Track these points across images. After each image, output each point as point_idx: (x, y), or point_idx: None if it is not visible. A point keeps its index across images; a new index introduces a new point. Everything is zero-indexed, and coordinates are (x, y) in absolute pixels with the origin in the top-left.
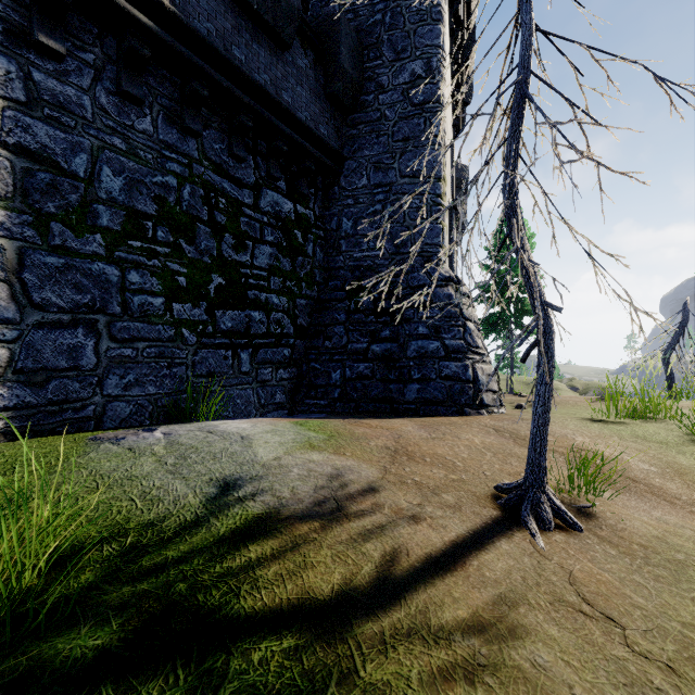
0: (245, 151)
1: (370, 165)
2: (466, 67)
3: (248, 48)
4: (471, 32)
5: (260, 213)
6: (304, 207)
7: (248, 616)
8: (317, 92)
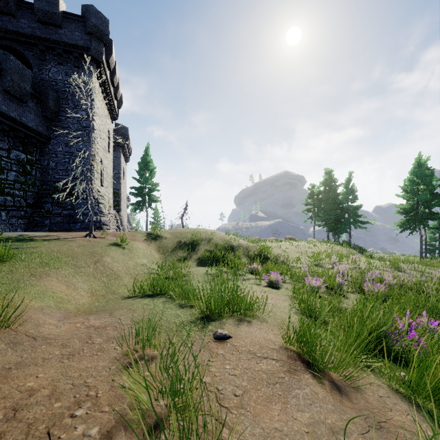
0: (4, 136)
1: (63, 143)
2: (116, 97)
3: (8, 105)
4: (117, 84)
5: (10, 159)
6: (31, 156)
7: (35, 239)
8: (38, 114)
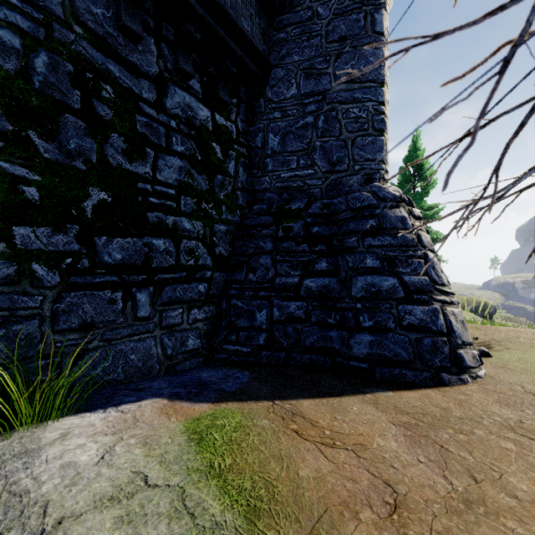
0: (144, 30)
1: (300, 72)
2: None
3: None
4: None
5: (165, 114)
6: (224, 118)
7: None
8: None
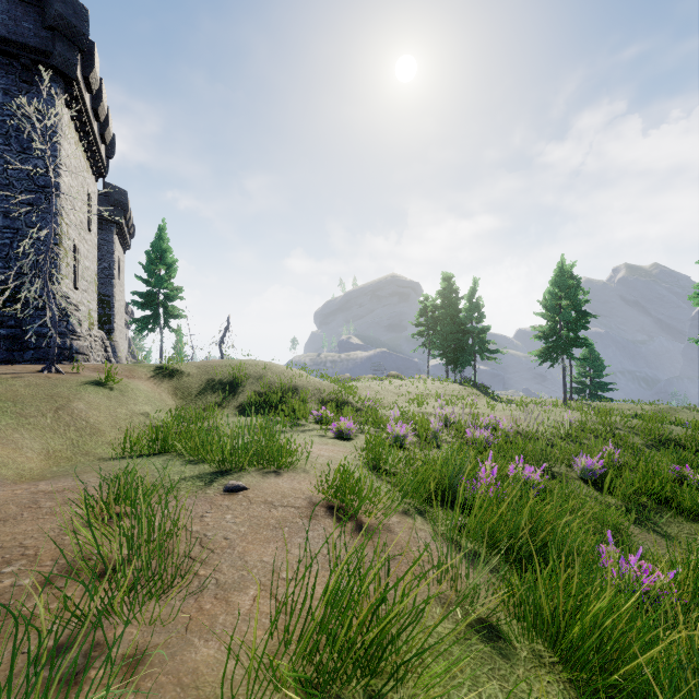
0: None
1: (0, 213)
2: (103, 138)
3: None
4: (106, 118)
5: None
6: None
7: None
8: None
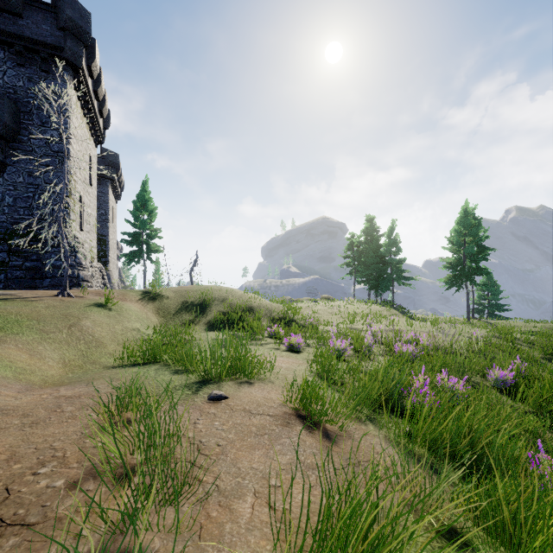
0: None
1: (26, 172)
2: (101, 114)
3: None
4: (104, 97)
5: None
6: None
7: None
8: None
